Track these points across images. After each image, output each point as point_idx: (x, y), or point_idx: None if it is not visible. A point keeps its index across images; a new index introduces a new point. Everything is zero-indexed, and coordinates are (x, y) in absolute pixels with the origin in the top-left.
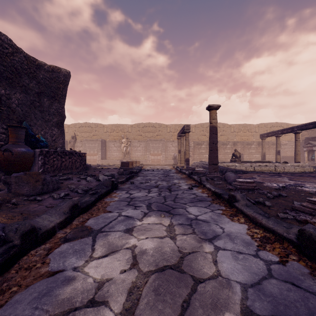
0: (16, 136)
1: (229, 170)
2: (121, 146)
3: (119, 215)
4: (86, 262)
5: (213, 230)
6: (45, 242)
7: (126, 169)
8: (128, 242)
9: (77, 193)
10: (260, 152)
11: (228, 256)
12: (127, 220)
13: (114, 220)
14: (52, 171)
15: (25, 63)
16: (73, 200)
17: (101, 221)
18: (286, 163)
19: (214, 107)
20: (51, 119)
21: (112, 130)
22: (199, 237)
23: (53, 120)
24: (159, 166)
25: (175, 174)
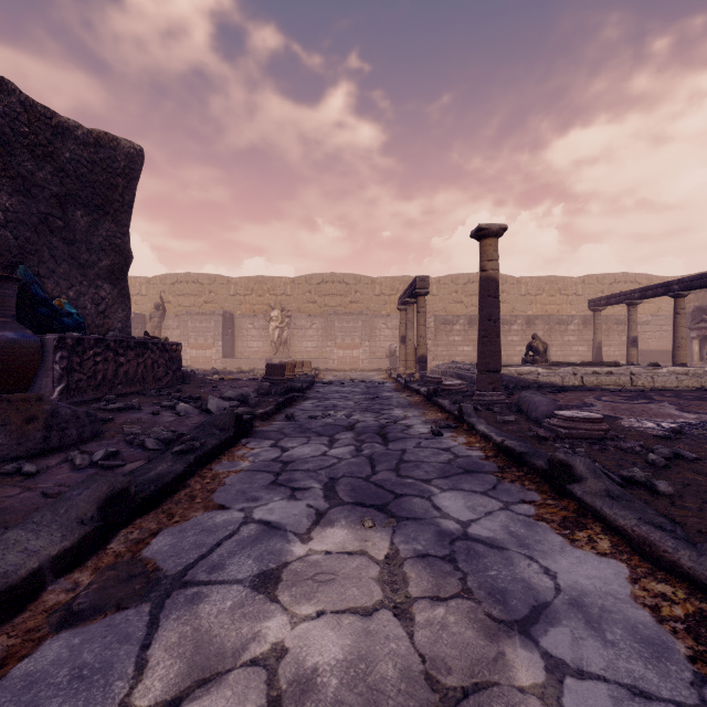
0: None
1: (524, 383)
2: (268, 327)
3: (245, 520)
4: None
5: (525, 583)
6: None
7: (279, 382)
8: (260, 631)
9: (142, 448)
10: (589, 340)
11: None
12: (265, 540)
13: (228, 540)
14: (91, 387)
15: (24, 120)
16: (112, 480)
17: (192, 541)
18: (657, 368)
19: (492, 231)
20: (95, 262)
21: (249, 290)
22: (485, 614)
23: (99, 264)
24: (357, 372)
25: (395, 394)
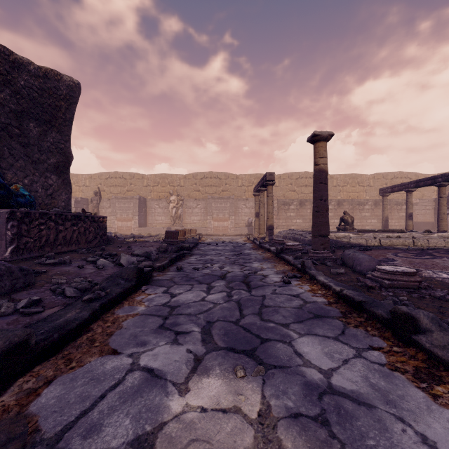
0: None
1: (340, 244)
2: (168, 207)
3: (131, 366)
4: None
5: None
6: None
7: (174, 243)
8: None
9: (62, 296)
10: (378, 216)
11: None
12: (145, 392)
13: (112, 390)
14: (37, 247)
15: None
16: (9, 335)
17: (79, 393)
18: (430, 233)
19: (323, 136)
20: (45, 160)
21: (156, 182)
22: None
23: (48, 161)
24: (226, 236)
25: (253, 251)
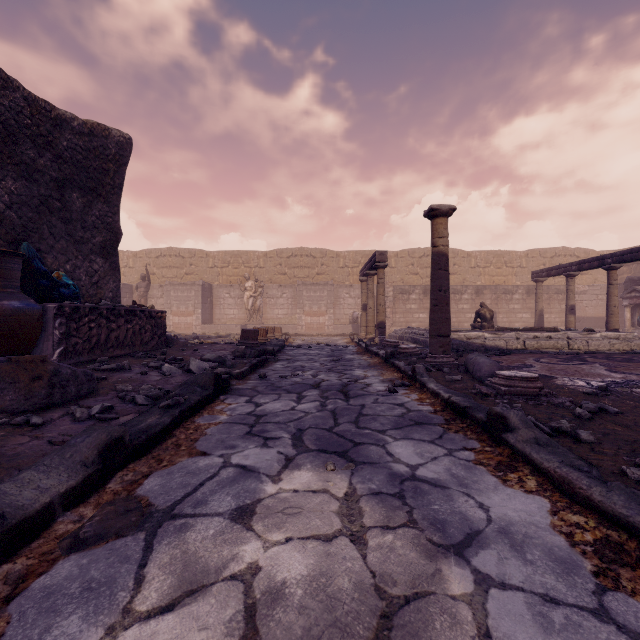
0: (0, 274)
1: (472, 346)
2: (243, 296)
3: (224, 464)
4: (107, 635)
5: (462, 515)
6: (16, 553)
7: (252, 345)
8: (238, 553)
9: (133, 404)
10: (532, 308)
11: (520, 611)
12: (241, 481)
13: (210, 480)
14: (86, 350)
15: (27, 113)
16: (110, 430)
17: (179, 482)
18: (591, 333)
19: (442, 211)
20: (89, 238)
21: (226, 262)
22: (427, 539)
23: (92, 241)
24: (323, 337)
25: (356, 356)
